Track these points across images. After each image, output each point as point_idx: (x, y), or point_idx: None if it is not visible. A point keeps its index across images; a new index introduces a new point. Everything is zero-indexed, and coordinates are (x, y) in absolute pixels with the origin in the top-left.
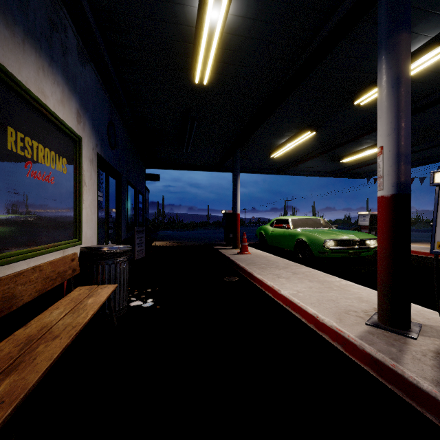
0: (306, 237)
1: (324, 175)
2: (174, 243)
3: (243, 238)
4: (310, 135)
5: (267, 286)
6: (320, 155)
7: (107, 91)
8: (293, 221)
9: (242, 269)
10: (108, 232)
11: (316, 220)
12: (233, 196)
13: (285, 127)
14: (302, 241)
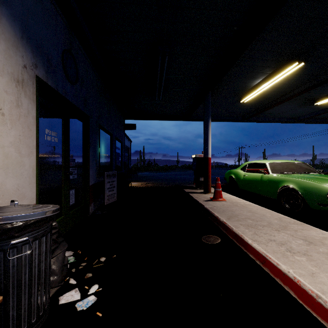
0: (296, 184)
1: (289, 121)
2: (149, 183)
3: (216, 183)
4: (295, 69)
5: (281, 272)
6: (296, 96)
7: (61, 11)
8: (271, 165)
9: (222, 224)
10: (68, 177)
11: (298, 164)
12: (204, 140)
13: (266, 61)
14: (289, 189)
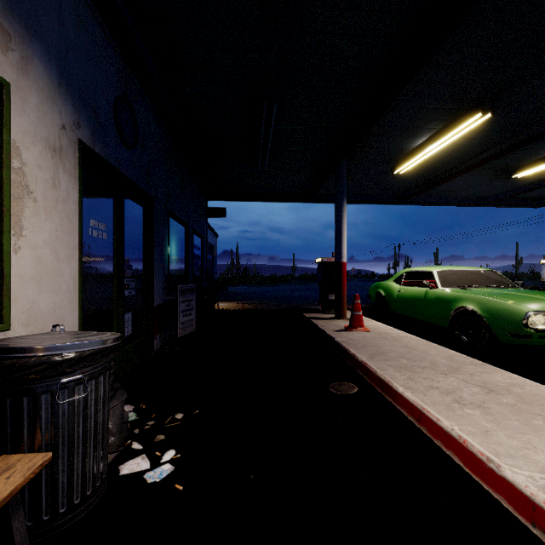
0: (478, 305)
1: (473, 204)
2: (246, 304)
3: (354, 303)
4: (477, 123)
5: (442, 431)
6: (481, 164)
7: (113, 38)
8: (441, 274)
9: (362, 366)
10: (123, 293)
11: (483, 273)
12: (335, 234)
13: (431, 110)
14: (468, 312)
